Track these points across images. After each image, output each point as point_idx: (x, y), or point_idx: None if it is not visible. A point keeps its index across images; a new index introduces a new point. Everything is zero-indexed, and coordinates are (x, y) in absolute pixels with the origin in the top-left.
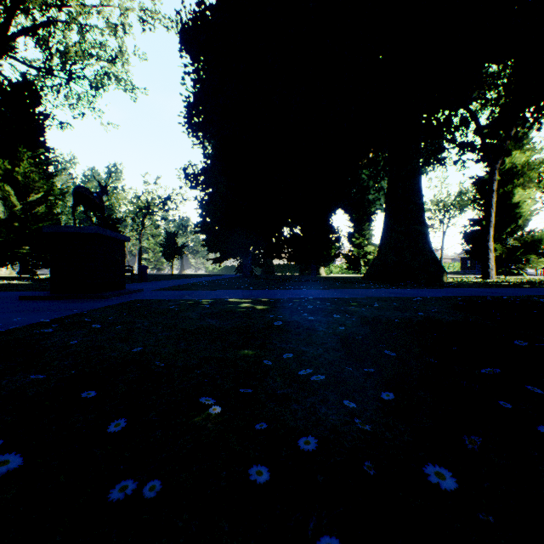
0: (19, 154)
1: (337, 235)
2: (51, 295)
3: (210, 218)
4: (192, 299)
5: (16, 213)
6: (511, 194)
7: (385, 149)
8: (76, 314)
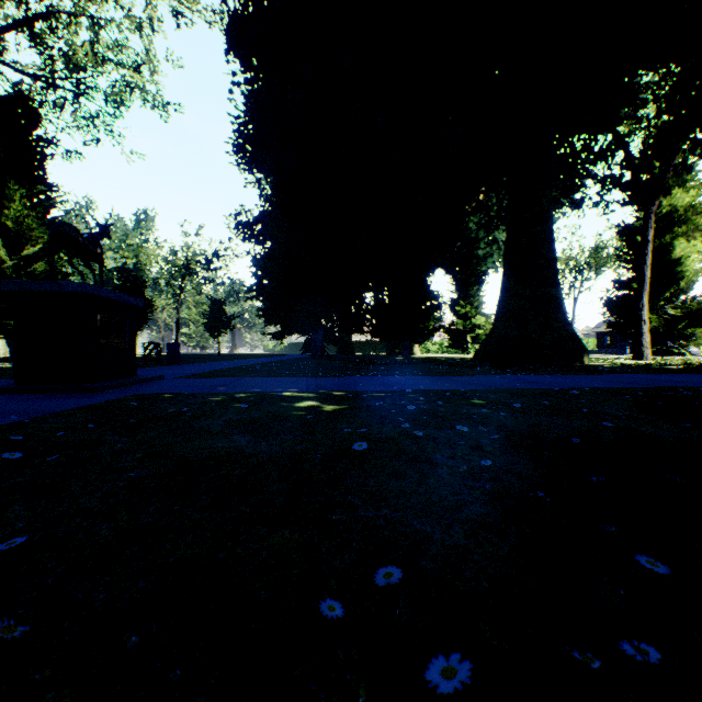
0: (8, 191)
1: (437, 303)
2: (12, 386)
3: (267, 278)
4: (228, 393)
5: (6, 272)
6: (670, 246)
7: (500, 188)
8: (18, 422)
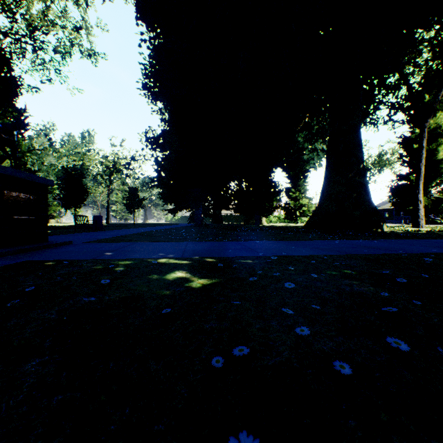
0: None
1: (278, 189)
2: None
3: (164, 172)
4: (109, 259)
5: None
6: (435, 151)
7: (319, 114)
8: None
